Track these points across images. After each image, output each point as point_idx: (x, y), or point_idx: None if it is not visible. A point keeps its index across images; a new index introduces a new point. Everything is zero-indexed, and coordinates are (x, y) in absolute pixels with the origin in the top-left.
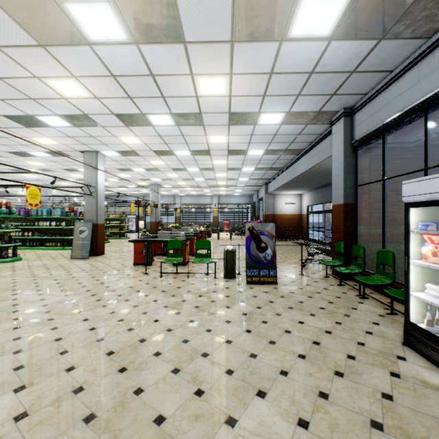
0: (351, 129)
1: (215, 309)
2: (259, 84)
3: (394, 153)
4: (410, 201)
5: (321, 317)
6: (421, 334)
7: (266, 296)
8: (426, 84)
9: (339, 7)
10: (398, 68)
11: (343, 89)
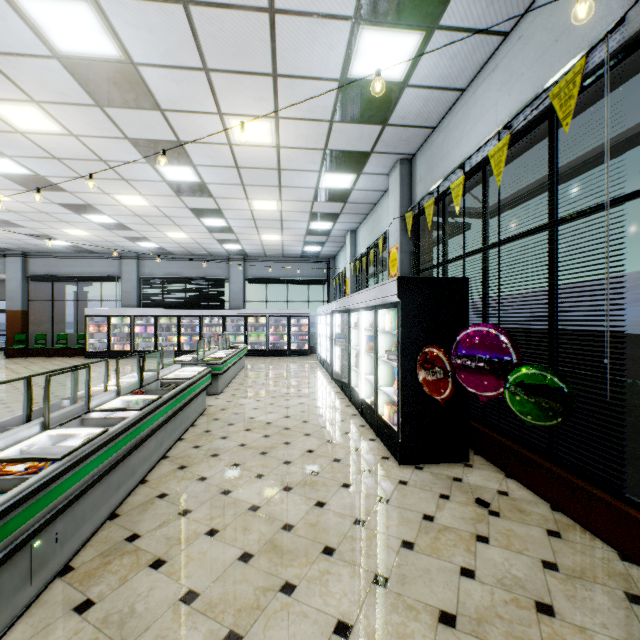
0: (26, 265)
1: (5, 368)
2: (0, 237)
3: (43, 282)
4: (88, 315)
5: (53, 361)
6: (92, 353)
7: (10, 364)
8: (79, 269)
9: (68, 244)
10: (65, 253)
11: (36, 249)
